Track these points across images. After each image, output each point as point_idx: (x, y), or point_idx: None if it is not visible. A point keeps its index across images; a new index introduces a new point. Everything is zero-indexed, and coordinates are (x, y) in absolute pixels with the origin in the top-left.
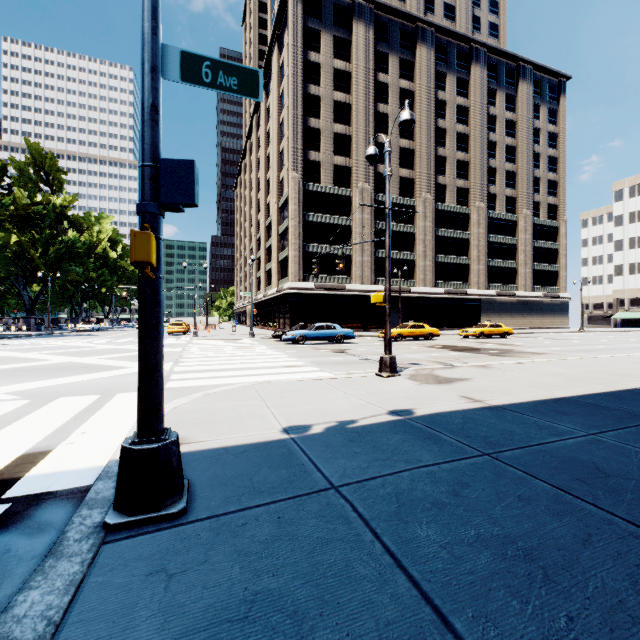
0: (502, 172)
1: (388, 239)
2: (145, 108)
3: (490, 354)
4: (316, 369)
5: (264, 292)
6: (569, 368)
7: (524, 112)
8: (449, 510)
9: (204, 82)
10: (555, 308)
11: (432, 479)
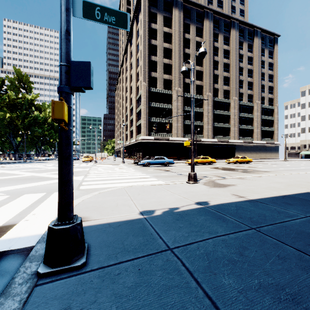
0: (246, 82)
1: (192, 113)
2: (62, 32)
3: (242, 172)
4: (156, 179)
5: (129, 141)
6: (285, 179)
7: (257, 52)
8: (239, 265)
9: (96, 19)
10: (272, 149)
11: (225, 244)
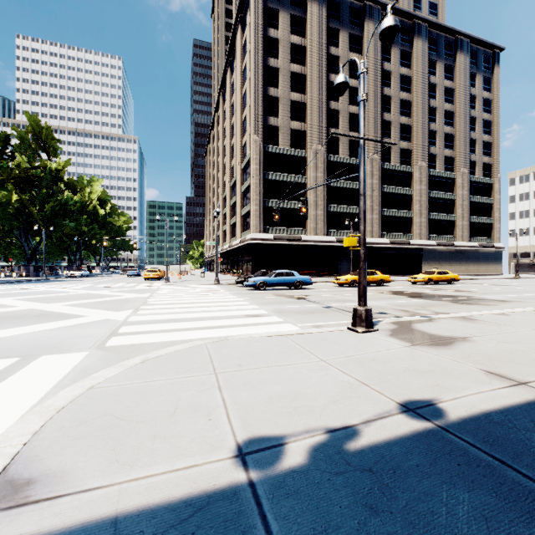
0: (441, 135)
1: (363, 174)
2: None
3: (453, 301)
4: (279, 320)
5: (229, 243)
6: None
7: (461, 80)
8: None
9: None
10: (490, 257)
11: None
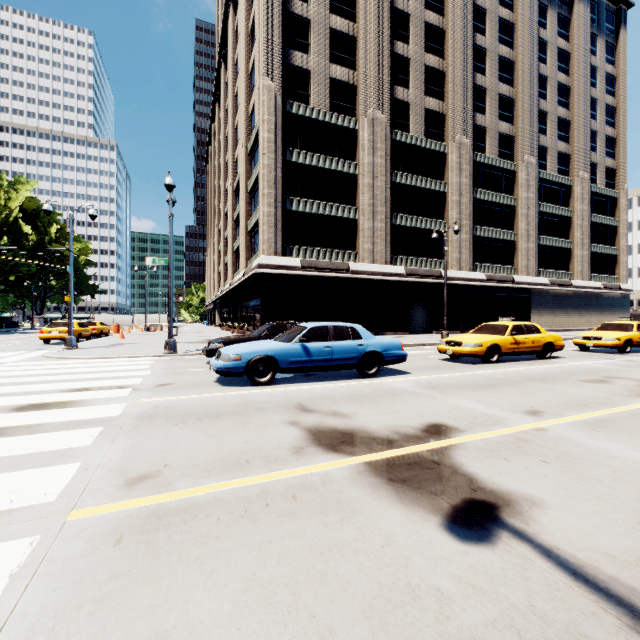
0: (554, 119)
1: None
2: None
3: None
4: None
5: (231, 280)
6: None
7: (580, 41)
8: None
9: None
10: (615, 303)
11: None
